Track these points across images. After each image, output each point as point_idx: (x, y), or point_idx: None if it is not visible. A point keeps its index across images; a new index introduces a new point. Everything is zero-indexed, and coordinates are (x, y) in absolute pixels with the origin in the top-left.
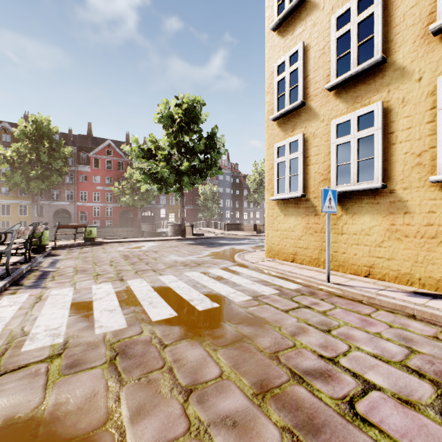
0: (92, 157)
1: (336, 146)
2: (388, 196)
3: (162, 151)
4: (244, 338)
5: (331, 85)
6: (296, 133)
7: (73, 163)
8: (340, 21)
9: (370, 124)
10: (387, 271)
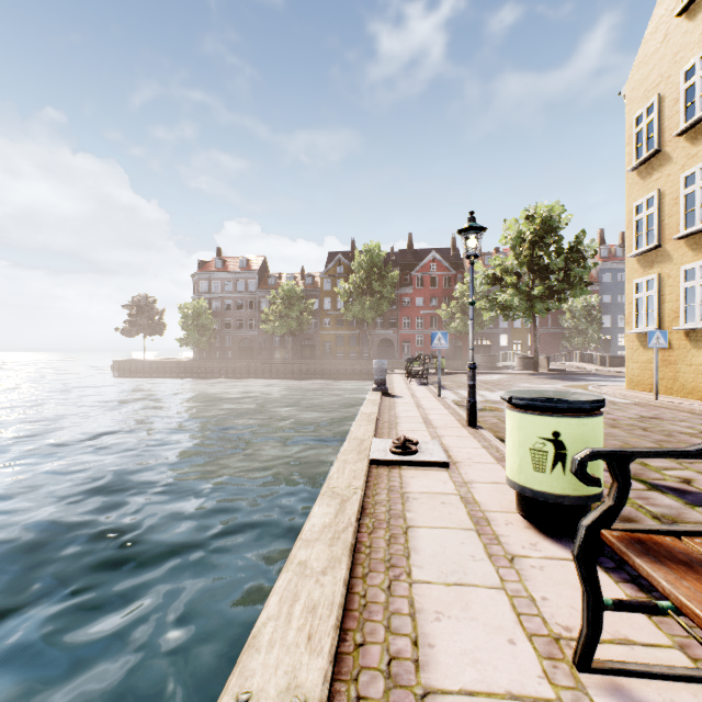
0: (415, 276)
1: (684, 289)
2: None
3: (510, 276)
4: None
5: (677, 238)
6: (653, 272)
7: (396, 286)
8: (689, 179)
9: None
10: None
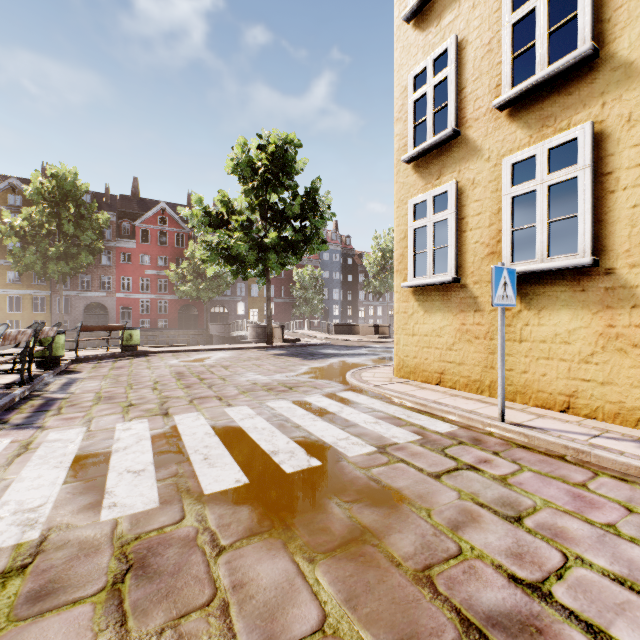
0: (139, 228)
1: (511, 199)
2: (602, 279)
3: (238, 216)
4: (366, 534)
5: (504, 101)
6: (444, 181)
7: (111, 236)
8: None
9: (570, 161)
10: (601, 404)
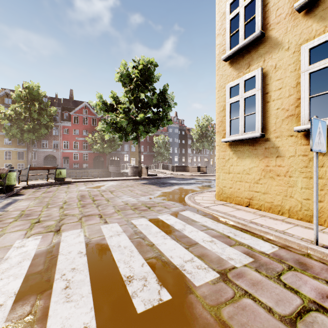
0: (73, 115)
1: (309, 74)
2: None
3: (121, 105)
4: None
5: (304, 2)
6: (252, 69)
7: (58, 120)
8: None
9: None
10: None
